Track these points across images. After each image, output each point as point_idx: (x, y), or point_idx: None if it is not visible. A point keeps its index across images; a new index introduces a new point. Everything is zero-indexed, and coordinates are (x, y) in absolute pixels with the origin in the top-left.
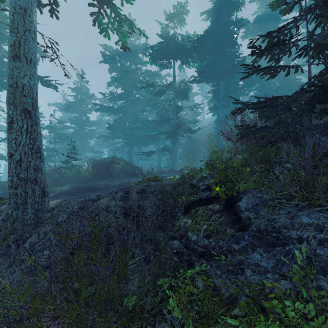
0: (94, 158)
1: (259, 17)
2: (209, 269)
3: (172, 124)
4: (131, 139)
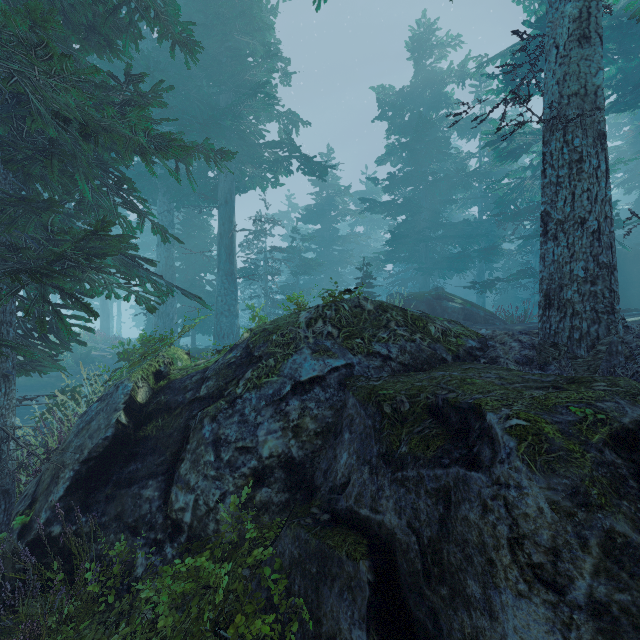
0: None
1: None
2: None
3: None
4: (427, 262)
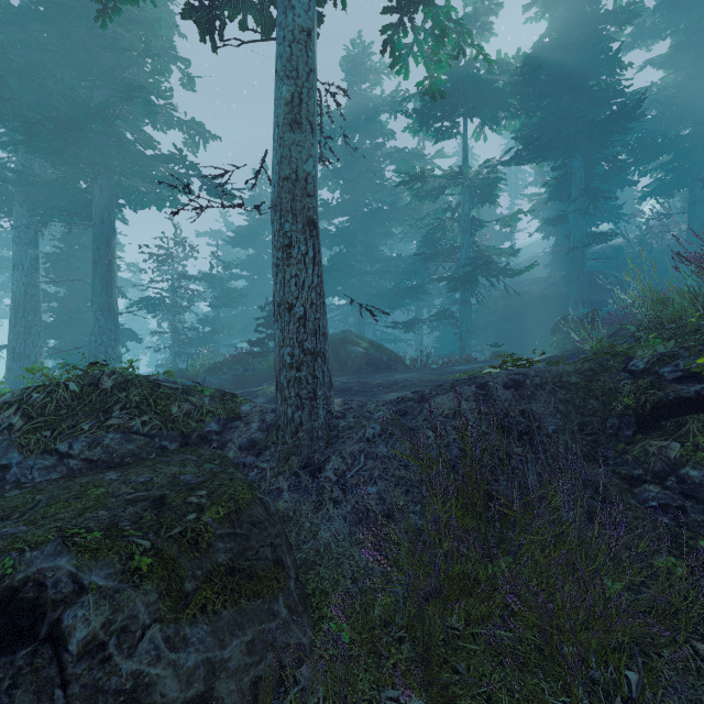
0: None
1: None
2: None
3: (462, 260)
4: (363, 297)
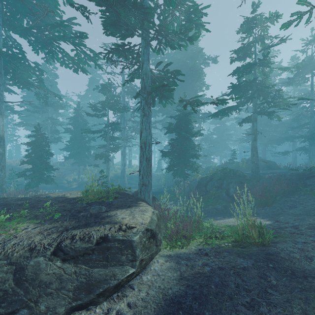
0: (229, 154)
1: None
2: (311, 187)
3: (310, 128)
4: (265, 140)
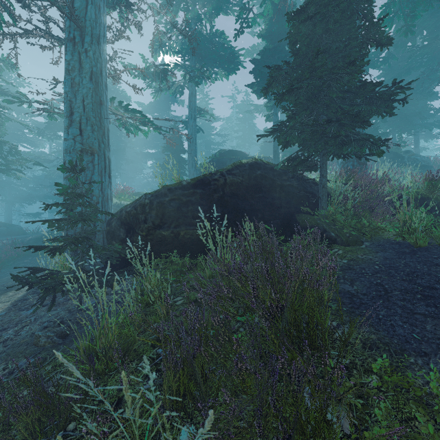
0: None
1: (152, 103)
2: None
3: None
4: (11, 196)
